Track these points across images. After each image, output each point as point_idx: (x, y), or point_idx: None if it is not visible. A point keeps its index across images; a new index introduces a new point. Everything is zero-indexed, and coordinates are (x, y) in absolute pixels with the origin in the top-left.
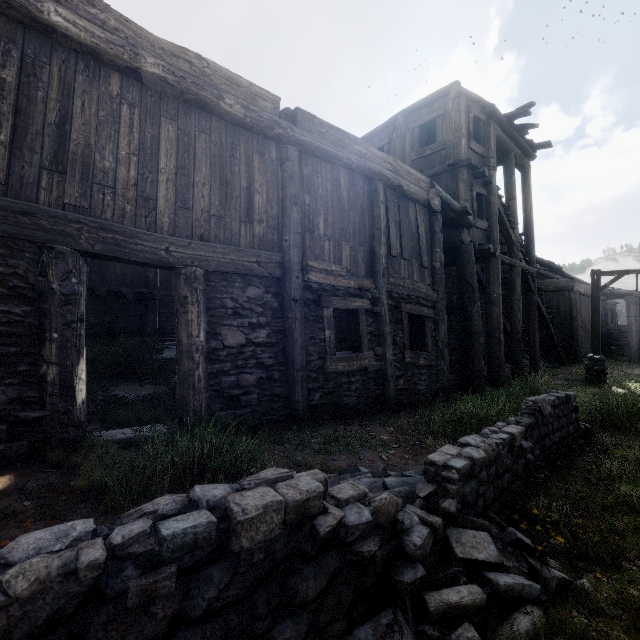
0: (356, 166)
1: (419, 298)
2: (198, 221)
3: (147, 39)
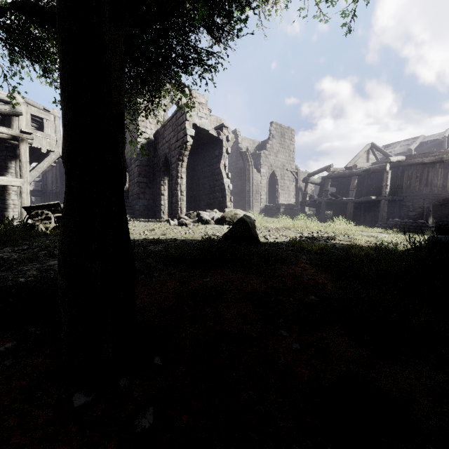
0: None
1: None
2: None
3: (445, 152)
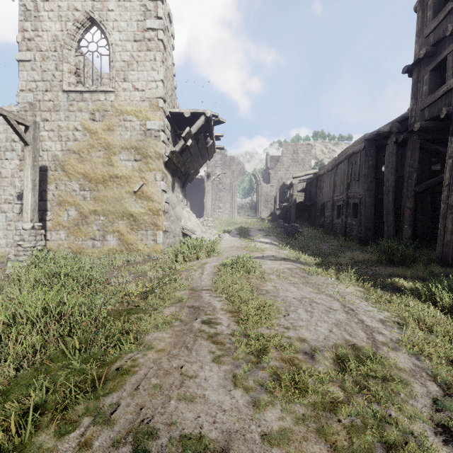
0: (343, 159)
1: (357, 195)
2: (327, 193)
3: (326, 166)
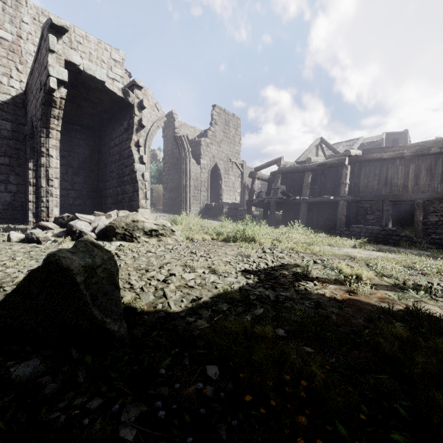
0: None
1: None
2: (421, 187)
3: (406, 147)
